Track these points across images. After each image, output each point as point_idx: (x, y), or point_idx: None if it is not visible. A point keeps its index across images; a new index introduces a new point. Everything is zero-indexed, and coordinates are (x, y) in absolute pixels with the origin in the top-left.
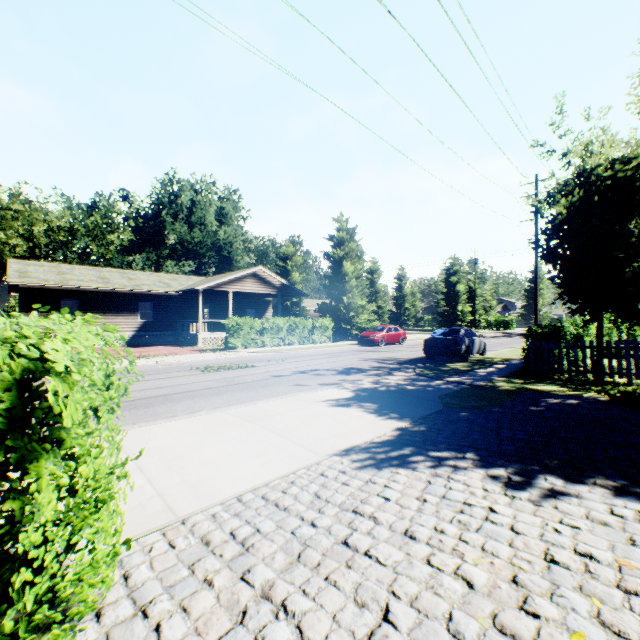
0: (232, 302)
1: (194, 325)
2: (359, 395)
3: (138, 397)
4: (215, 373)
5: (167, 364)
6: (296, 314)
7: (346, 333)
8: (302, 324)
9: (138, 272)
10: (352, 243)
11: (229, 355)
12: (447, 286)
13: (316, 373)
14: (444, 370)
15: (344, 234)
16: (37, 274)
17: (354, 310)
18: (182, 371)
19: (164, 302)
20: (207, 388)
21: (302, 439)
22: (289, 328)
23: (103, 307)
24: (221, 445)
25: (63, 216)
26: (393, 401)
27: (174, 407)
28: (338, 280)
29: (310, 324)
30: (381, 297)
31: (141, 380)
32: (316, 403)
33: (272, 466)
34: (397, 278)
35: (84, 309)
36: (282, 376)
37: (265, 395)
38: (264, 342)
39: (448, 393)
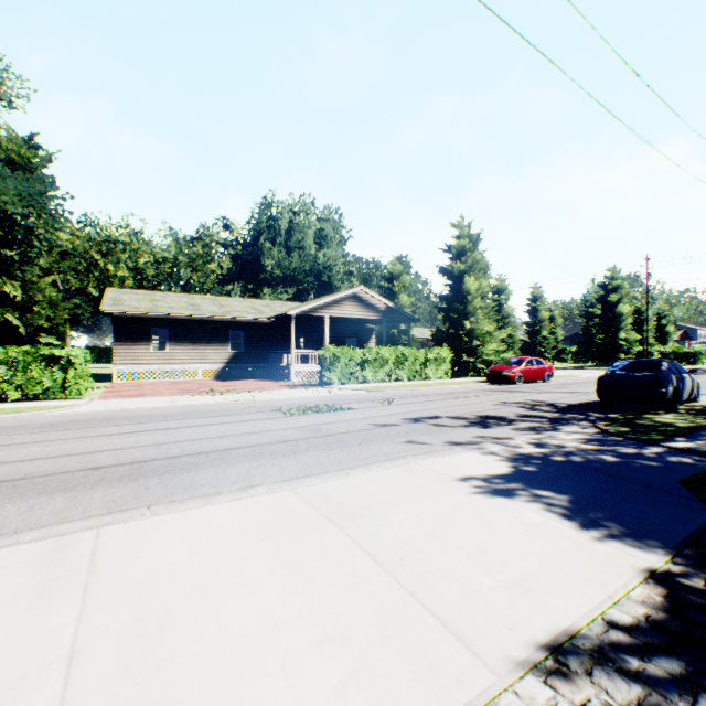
0: (329, 330)
1: (286, 356)
2: (521, 470)
3: (187, 451)
4: (299, 417)
5: (247, 402)
6: (404, 344)
7: (467, 367)
8: (412, 355)
9: (230, 298)
10: (476, 252)
11: (322, 392)
12: (603, 307)
13: (437, 422)
14: (649, 426)
15: (465, 242)
16: (130, 302)
17: (479, 338)
18: (260, 412)
19: (255, 330)
20: (282, 441)
21: (434, 589)
22: (396, 360)
23: (193, 336)
24: (264, 590)
25: (167, 247)
26: (594, 489)
27: (224, 474)
28: (457, 300)
29: (422, 355)
30: (510, 323)
31: (206, 424)
32: (448, 484)
33: (366, 701)
34: (530, 299)
35: (174, 338)
36: (388, 425)
37: (362, 459)
38: (365, 377)
39: (696, 476)
